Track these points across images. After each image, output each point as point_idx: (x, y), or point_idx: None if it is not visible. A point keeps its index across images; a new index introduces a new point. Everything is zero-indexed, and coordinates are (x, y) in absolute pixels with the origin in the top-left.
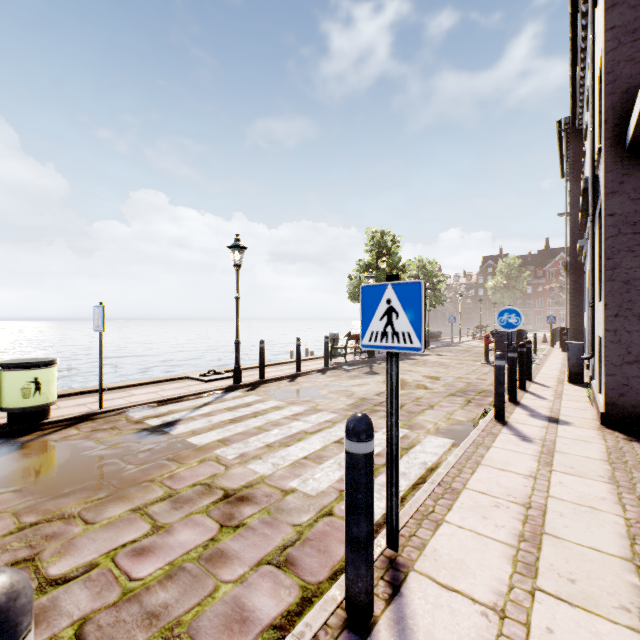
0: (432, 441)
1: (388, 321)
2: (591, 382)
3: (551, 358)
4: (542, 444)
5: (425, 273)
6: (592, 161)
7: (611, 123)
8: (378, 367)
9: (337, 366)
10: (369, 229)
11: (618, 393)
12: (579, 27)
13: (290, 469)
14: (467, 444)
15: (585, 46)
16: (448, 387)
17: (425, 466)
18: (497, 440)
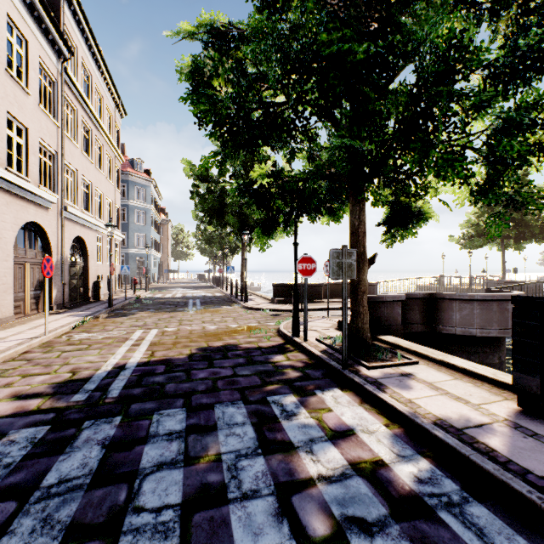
0: None
1: None
2: None
3: None
4: None
5: None
6: None
7: None
8: None
9: None
10: None
11: None
12: None
13: None
14: None
15: None
16: None
17: None
18: None
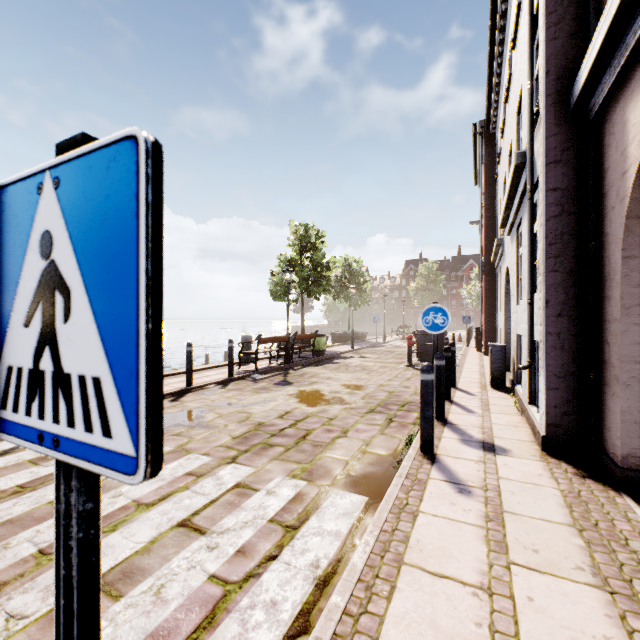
0: (336, 503)
1: (44, 327)
2: (515, 388)
3: (469, 358)
4: (485, 497)
5: (351, 272)
6: (531, 125)
7: (554, 75)
8: (294, 375)
9: (245, 375)
10: (292, 222)
11: (562, 411)
12: (499, 14)
13: (38, 631)
14: (384, 512)
15: (503, 38)
16: (368, 399)
17: (315, 573)
18: (426, 496)
